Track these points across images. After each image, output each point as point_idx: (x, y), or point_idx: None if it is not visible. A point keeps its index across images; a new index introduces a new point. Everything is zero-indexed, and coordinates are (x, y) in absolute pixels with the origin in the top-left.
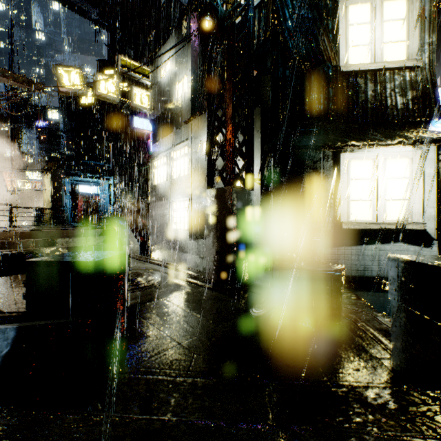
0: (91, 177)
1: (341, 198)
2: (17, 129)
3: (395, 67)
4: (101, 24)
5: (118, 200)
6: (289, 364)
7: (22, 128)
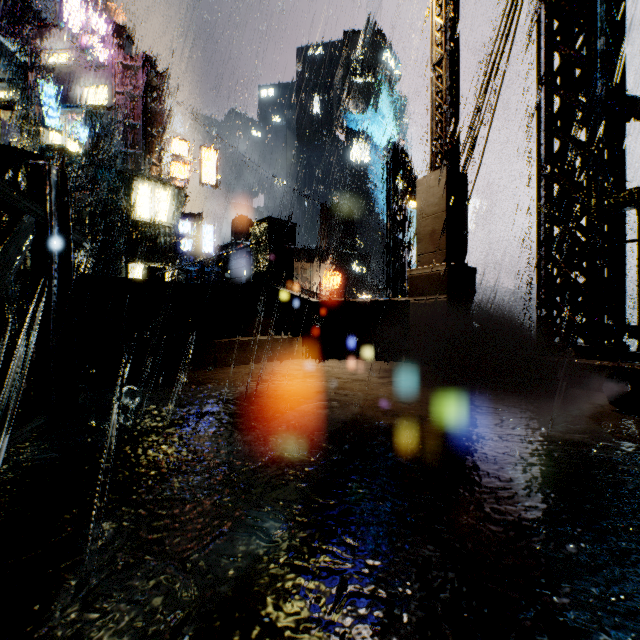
0: None
1: None
2: None
3: (161, 224)
4: None
5: None
6: None
7: None
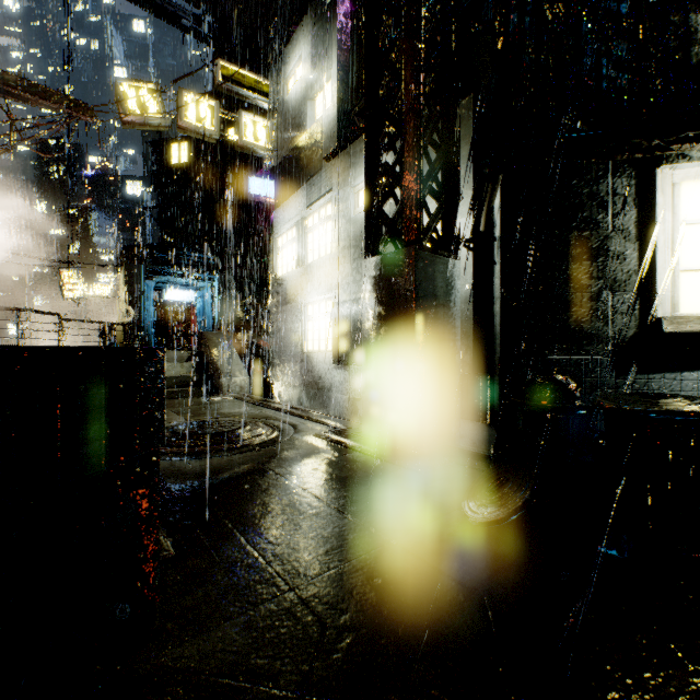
0: (186, 276)
1: (658, 267)
2: (85, 211)
3: None
4: (200, 35)
5: (225, 312)
6: (618, 694)
7: (92, 210)
